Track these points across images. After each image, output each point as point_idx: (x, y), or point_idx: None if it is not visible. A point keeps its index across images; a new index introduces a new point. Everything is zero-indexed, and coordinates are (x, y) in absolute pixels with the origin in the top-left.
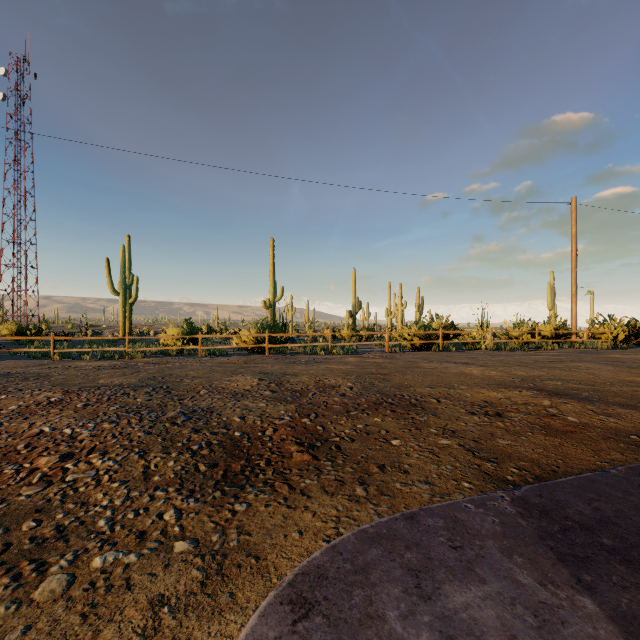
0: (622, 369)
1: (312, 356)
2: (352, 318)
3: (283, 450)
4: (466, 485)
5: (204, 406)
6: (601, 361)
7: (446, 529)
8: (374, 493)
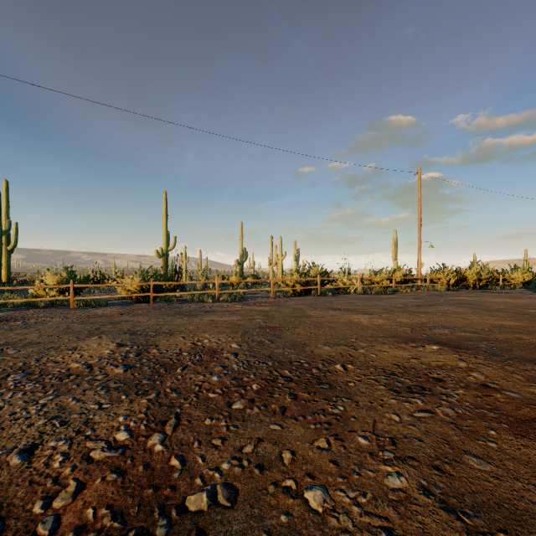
0: (483, 312)
1: (199, 304)
2: (240, 266)
3: None
4: None
5: None
6: (456, 304)
7: None
8: None
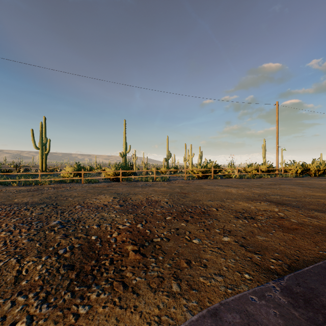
0: (306, 188)
1: (145, 182)
2: (166, 162)
3: (123, 250)
4: (247, 277)
5: (76, 217)
6: (294, 184)
7: (243, 325)
8: (185, 288)
